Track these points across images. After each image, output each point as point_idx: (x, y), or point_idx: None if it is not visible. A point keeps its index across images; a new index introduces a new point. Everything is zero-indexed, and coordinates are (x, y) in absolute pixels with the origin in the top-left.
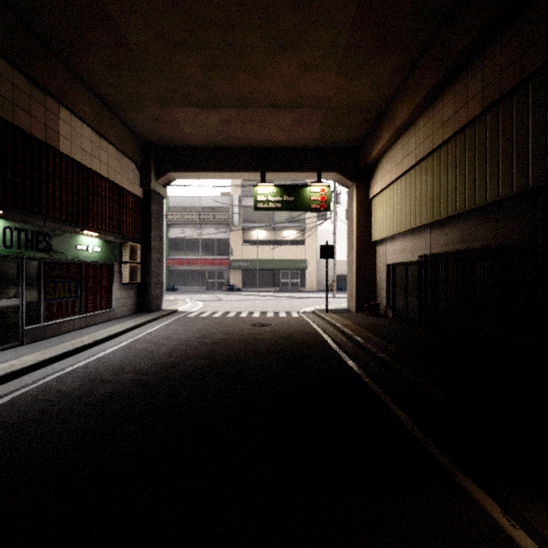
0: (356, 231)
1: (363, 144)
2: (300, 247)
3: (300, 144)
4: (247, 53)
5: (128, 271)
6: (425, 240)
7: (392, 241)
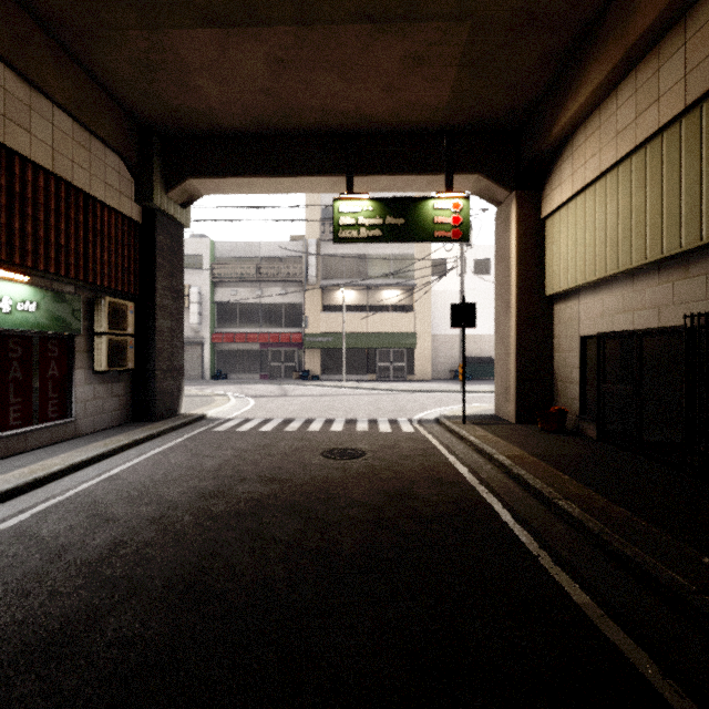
0: (517, 278)
1: (532, 116)
2: (407, 314)
3: (415, 121)
4: None
5: (104, 350)
6: (705, 278)
7: (597, 290)
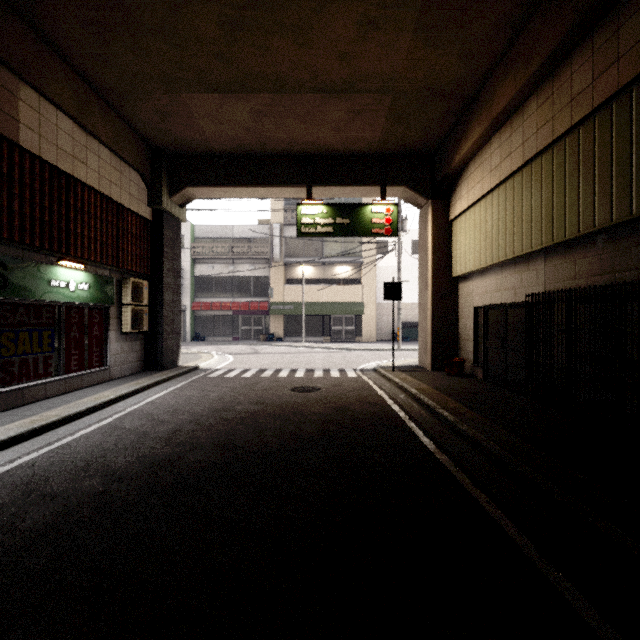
0: (432, 264)
1: (442, 147)
2: (356, 286)
3: (357, 148)
4: (285, 0)
5: (129, 317)
6: (536, 272)
7: (483, 275)
